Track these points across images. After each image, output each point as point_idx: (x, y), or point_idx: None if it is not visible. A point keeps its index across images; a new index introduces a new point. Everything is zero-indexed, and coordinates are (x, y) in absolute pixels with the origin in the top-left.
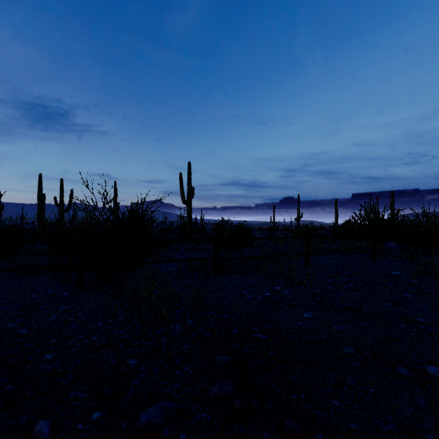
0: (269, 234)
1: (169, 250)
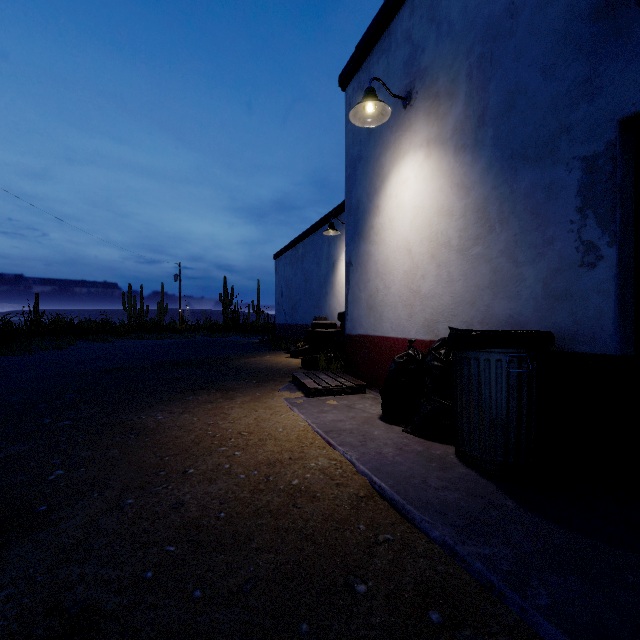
0: None
1: None
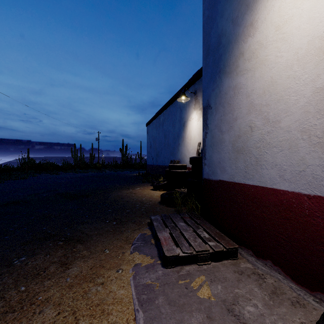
0: None
1: None
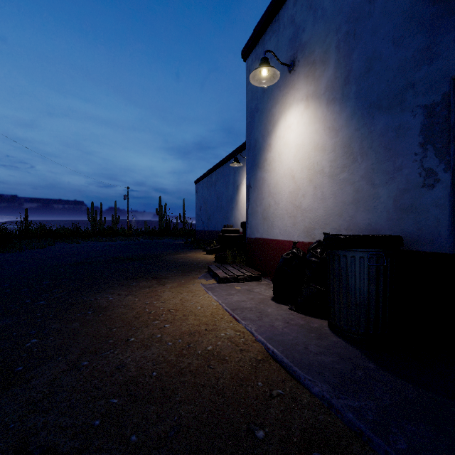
0: None
1: None
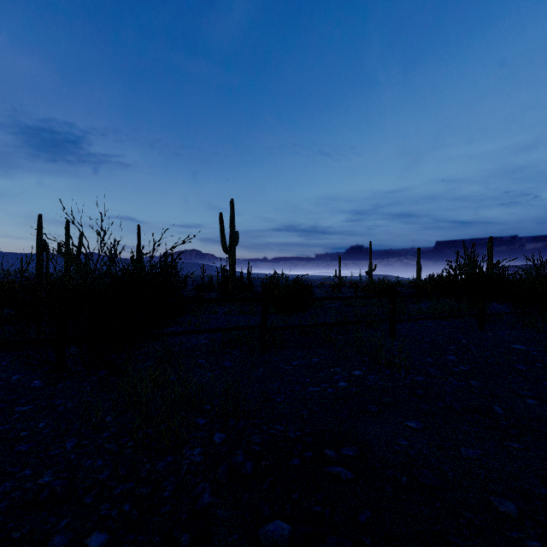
0: (334, 291)
1: (204, 313)
